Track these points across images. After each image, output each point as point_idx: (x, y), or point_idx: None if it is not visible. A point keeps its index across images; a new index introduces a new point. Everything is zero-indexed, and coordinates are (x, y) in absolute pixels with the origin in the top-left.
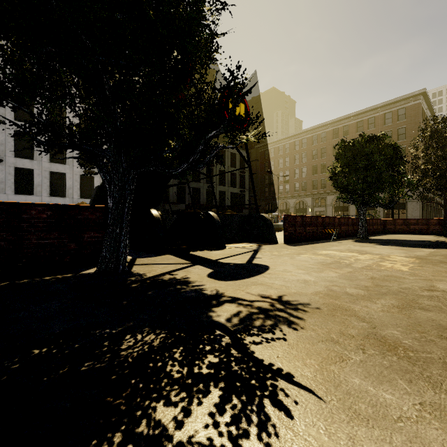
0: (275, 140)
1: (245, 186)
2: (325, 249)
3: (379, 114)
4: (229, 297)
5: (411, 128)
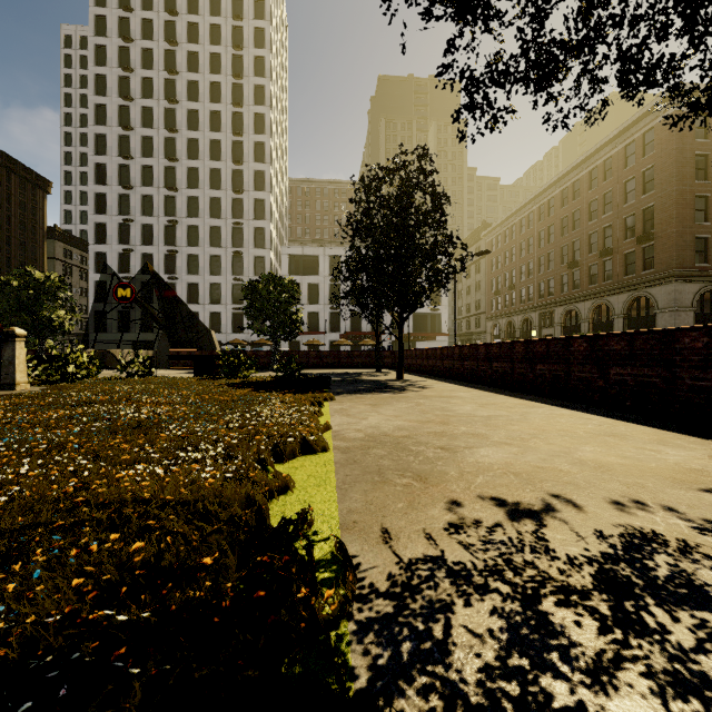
0: (498, 221)
1: (441, 302)
2: None
3: (617, 150)
4: None
5: (661, 166)
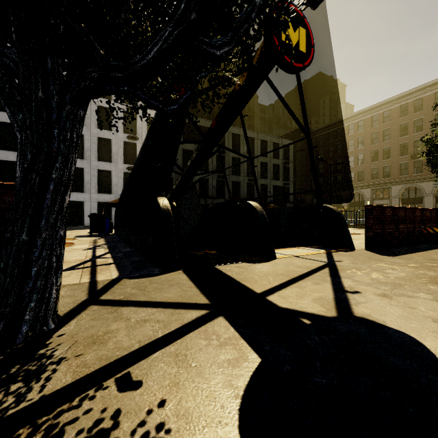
0: (324, 125)
1: (289, 179)
2: None
3: None
4: None
5: None
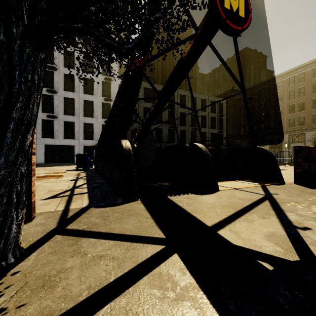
0: (250, 87)
1: (223, 127)
2: None
3: None
4: None
5: None
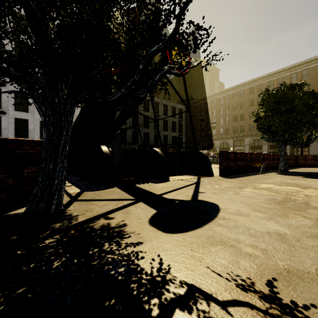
0: (205, 96)
1: (182, 131)
2: (261, 182)
3: (286, 75)
4: (180, 283)
5: (312, 84)
